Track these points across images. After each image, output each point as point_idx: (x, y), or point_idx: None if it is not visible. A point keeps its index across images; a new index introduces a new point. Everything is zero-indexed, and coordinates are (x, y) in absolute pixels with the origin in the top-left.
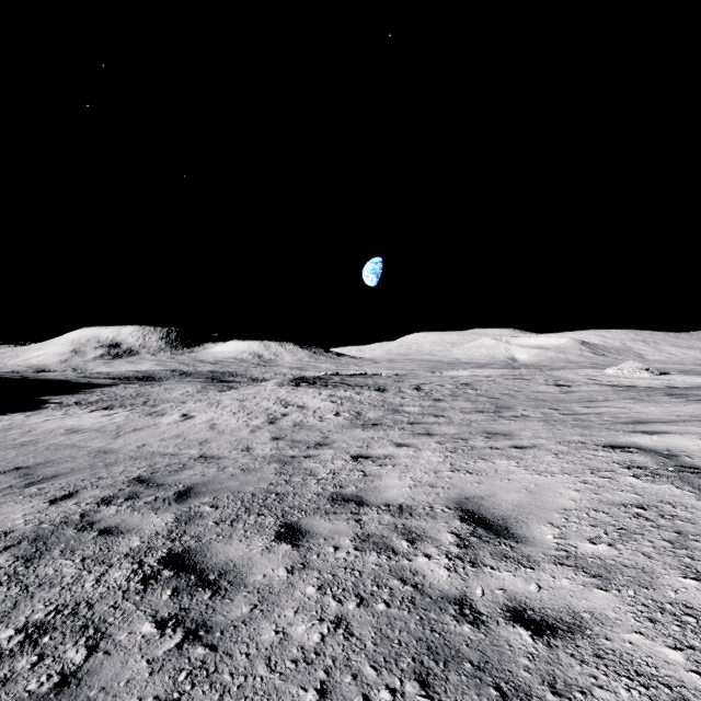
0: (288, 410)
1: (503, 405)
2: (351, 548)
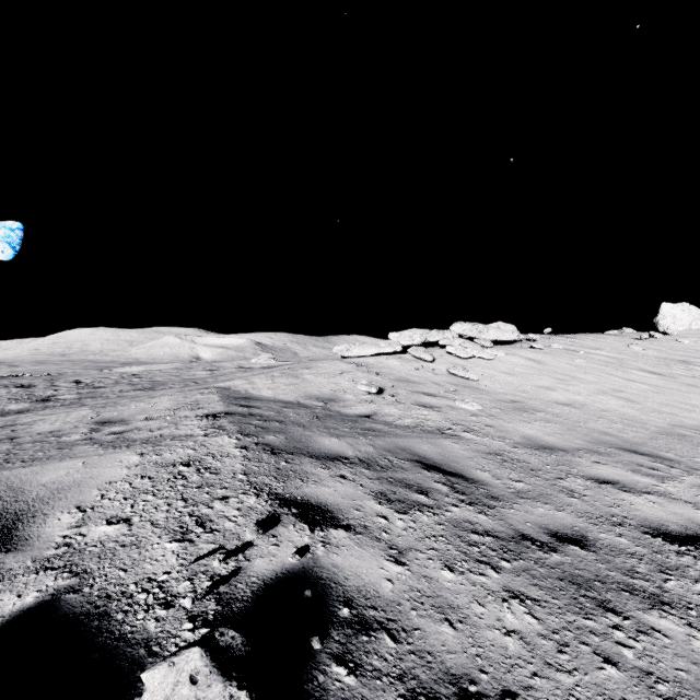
0: None
1: (159, 384)
2: (10, 447)
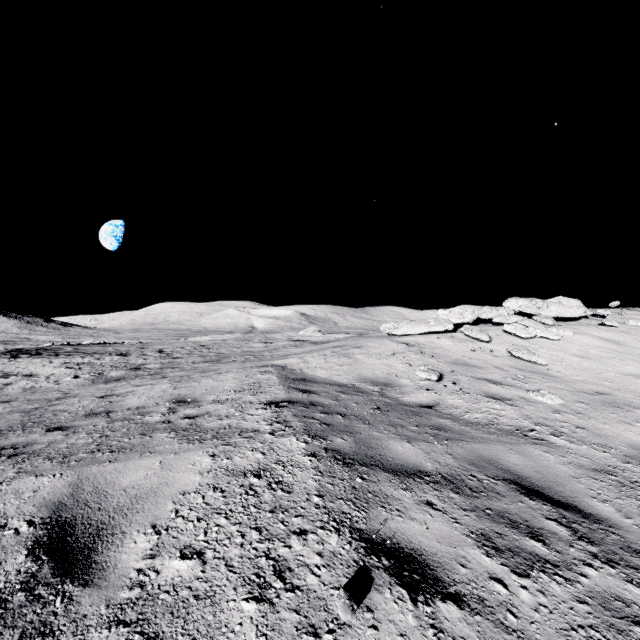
0: (11, 379)
1: (223, 356)
2: (105, 424)
